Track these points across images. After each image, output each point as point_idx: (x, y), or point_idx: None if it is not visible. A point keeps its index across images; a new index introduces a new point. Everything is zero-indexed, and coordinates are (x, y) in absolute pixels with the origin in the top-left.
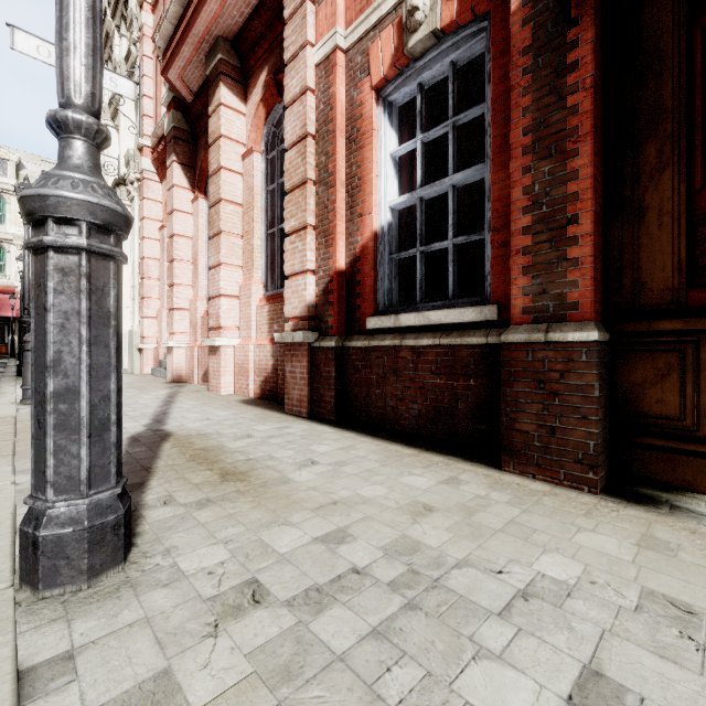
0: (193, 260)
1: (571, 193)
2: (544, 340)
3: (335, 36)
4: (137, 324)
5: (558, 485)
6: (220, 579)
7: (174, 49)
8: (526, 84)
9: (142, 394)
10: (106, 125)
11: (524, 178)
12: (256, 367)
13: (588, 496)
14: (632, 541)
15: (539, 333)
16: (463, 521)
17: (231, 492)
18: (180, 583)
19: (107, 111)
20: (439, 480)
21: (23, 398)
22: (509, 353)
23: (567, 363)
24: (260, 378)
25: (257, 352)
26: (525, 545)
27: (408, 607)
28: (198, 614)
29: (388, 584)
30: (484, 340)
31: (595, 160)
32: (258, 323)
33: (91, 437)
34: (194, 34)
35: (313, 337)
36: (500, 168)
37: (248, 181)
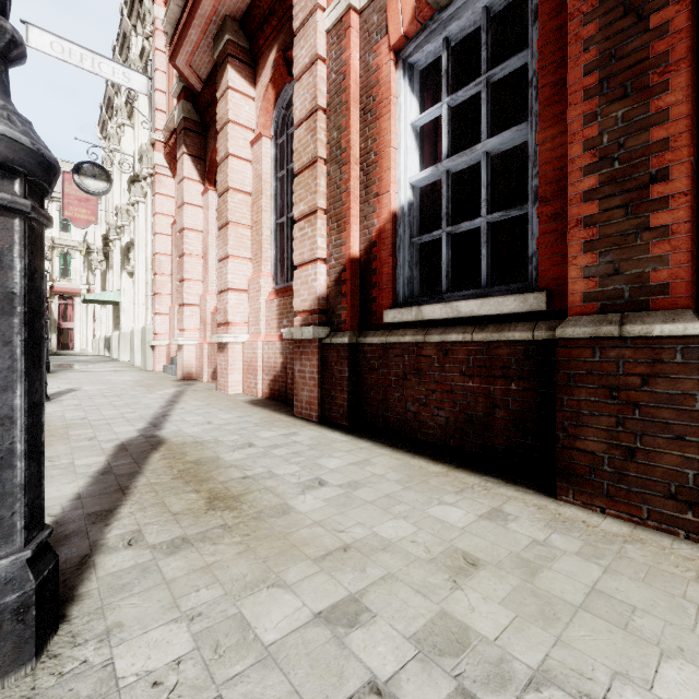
0: (203, 255)
1: (657, 141)
2: (617, 334)
3: None
4: (150, 321)
5: (639, 525)
6: None
7: (181, 32)
8: (590, 8)
9: (148, 393)
10: (123, 124)
11: (587, 128)
12: (265, 365)
13: (688, 546)
14: None
15: (611, 326)
16: (524, 586)
17: (215, 527)
18: None
19: (124, 111)
20: (479, 513)
21: None
22: (567, 351)
23: (652, 365)
24: (269, 377)
25: (266, 349)
26: (628, 640)
27: None
28: None
29: None
30: (530, 335)
31: (691, 95)
32: (267, 318)
33: None
34: (201, 15)
35: (324, 332)
36: (549, 123)
37: (257, 168)
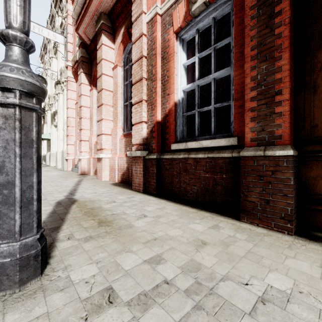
0: (90, 118)
1: (278, 79)
2: (263, 155)
3: (156, 8)
4: (65, 148)
5: (271, 230)
6: (91, 286)
7: (81, 18)
8: (253, 24)
9: (66, 180)
10: (52, 57)
11: (252, 72)
12: (119, 168)
13: (288, 237)
14: (317, 264)
15: (260, 151)
16: (223, 251)
17: (102, 232)
18: (69, 288)
19: (52, 51)
20: (209, 226)
21: None
22: (244, 161)
23: (276, 167)
24: (121, 173)
25: (119, 160)
26: (258, 266)
27: (196, 307)
28: (76, 311)
29: (184, 291)
30: (230, 155)
31: (290, 61)
32: (120, 147)
33: (21, 208)
34: (90, 11)
35: (145, 153)
36: (238, 68)
37: (115, 80)
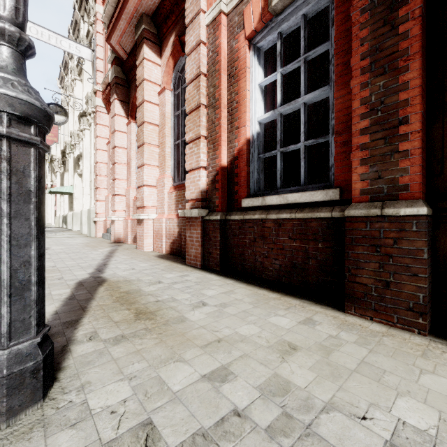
0: (127, 163)
1: (402, 100)
2: (380, 214)
3: (220, 4)
4: (93, 205)
5: (392, 327)
6: (119, 420)
7: (114, 23)
8: (364, 20)
9: (93, 251)
10: (75, 79)
11: (363, 91)
12: (167, 233)
13: (419, 338)
14: None
15: (376, 209)
16: (323, 360)
17: (141, 329)
18: (85, 423)
19: (76, 70)
20: (298, 320)
21: None
22: (350, 224)
23: (400, 232)
24: (170, 241)
25: (168, 223)
26: (380, 387)
27: None
28: None
29: (266, 429)
30: (329, 214)
31: (422, 73)
32: (169, 204)
33: (11, 296)
34: (127, 12)
35: (205, 212)
36: (341, 87)
37: (162, 109)
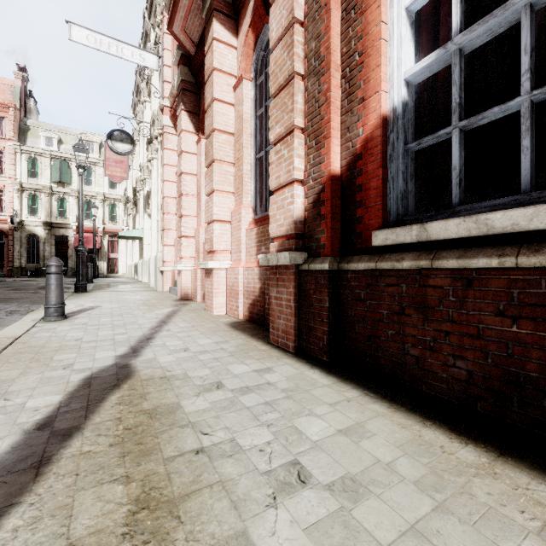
0: (197, 194)
1: None
2: None
3: None
4: (160, 251)
5: None
6: None
7: None
8: None
9: (147, 312)
10: (145, 101)
11: None
12: (245, 290)
13: None
14: None
15: None
16: None
17: None
18: None
19: (145, 90)
20: None
21: (45, 316)
22: None
23: None
24: (249, 301)
25: (246, 274)
26: None
27: None
28: None
29: None
30: None
31: None
32: (247, 246)
33: None
34: None
35: (301, 258)
36: None
37: (239, 109)
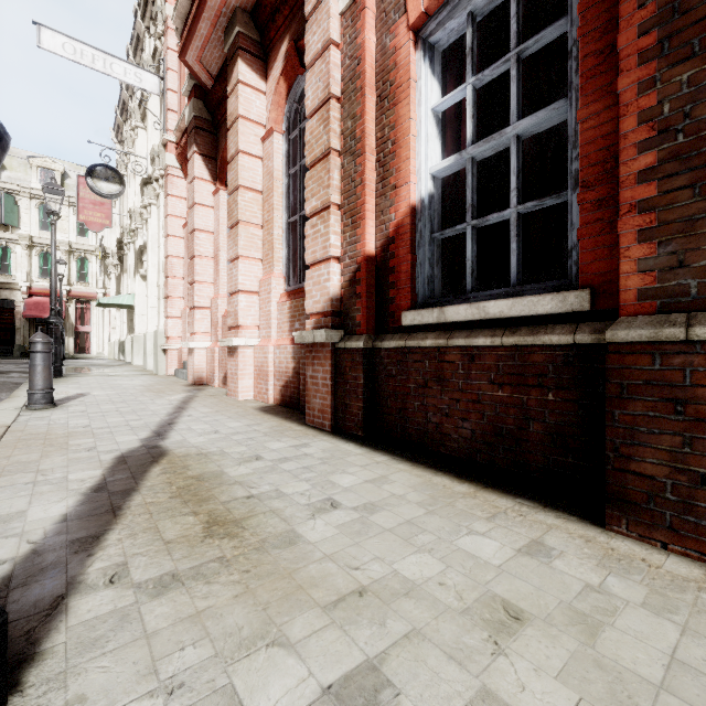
0: (214, 256)
1: None
2: (684, 338)
3: None
4: (162, 325)
5: None
6: None
7: (191, 26)
8: None
9: (157, 398)
10: (136, 126)
11: (643, 97)
12: (276, 370)
13: None
14: None
15: (675, 328)
16: (584, 652)
17: (210, 560)
18: None
19: (137, 113)
20: (516, 546)
21: (29, 403)
22: (618, 358)
23: None
24: (281, 383)
25: (277, 353)
26: None
27: None
28: None
29: None
30: (570, 338)
31: None
32: (279, 321)
33: None
34: (210, 7)
35: (338, 336)
36: (593, 97)
37: (268, 165)
